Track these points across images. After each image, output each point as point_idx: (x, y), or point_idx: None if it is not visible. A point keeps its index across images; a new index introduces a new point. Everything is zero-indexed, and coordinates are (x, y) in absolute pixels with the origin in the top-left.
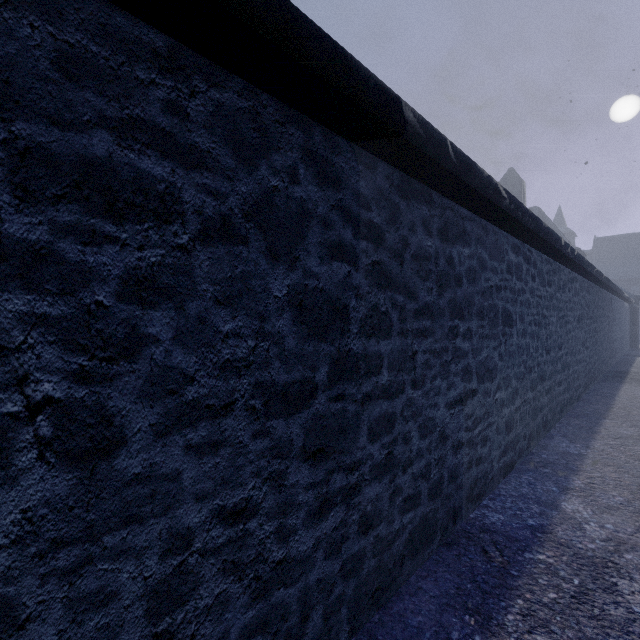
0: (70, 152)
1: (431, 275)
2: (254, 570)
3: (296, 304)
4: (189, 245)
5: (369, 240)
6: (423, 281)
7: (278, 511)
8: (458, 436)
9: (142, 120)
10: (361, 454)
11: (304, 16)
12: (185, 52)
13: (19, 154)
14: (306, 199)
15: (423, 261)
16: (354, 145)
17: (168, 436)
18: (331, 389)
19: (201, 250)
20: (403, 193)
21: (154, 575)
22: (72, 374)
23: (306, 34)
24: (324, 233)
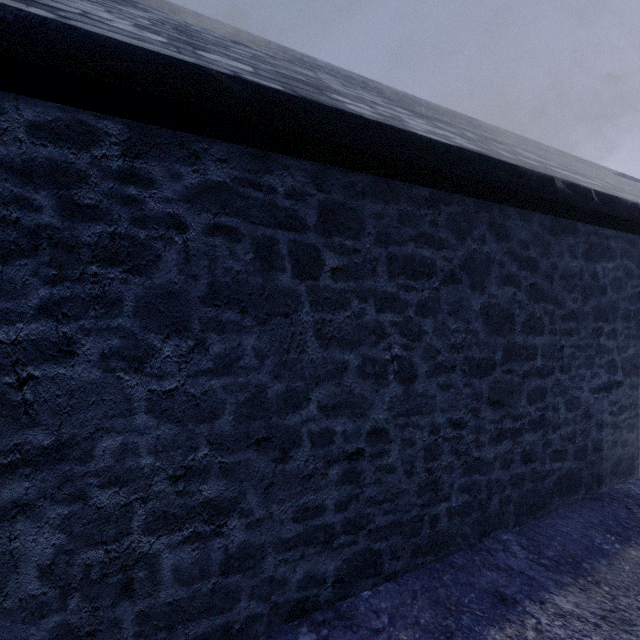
0: (402, 255)
1: (576, 288)
2: (464, 457)
3: (484, 314)
4: (438, 287)
5: (528, 270)
6: (569, 293)
7: (475, 430)
8: (602, 417)
9: (422, 233)
10: (522, 411)
11: (497, 161)
12: (435, 193)
13: (389, 260)
14: (490, 252)
15: (569, 278)
16: (517, 209)
17: (431, 378)
18: (503, 365)
19: (443, 289)
20: (552, 232)
21: (426, 441)
22: (402, 346)
23: (497, 168)
24: (499, 270)
